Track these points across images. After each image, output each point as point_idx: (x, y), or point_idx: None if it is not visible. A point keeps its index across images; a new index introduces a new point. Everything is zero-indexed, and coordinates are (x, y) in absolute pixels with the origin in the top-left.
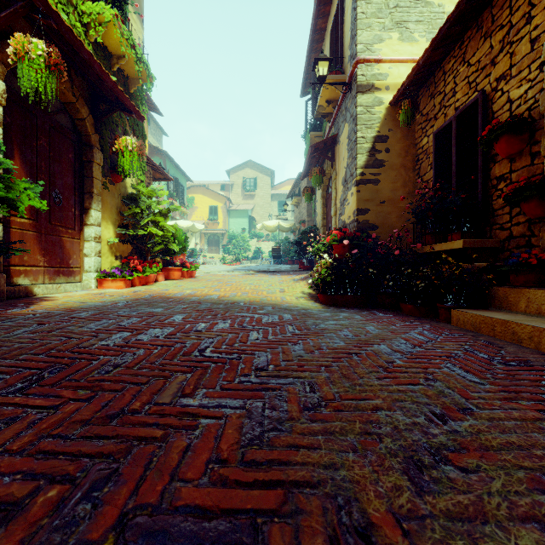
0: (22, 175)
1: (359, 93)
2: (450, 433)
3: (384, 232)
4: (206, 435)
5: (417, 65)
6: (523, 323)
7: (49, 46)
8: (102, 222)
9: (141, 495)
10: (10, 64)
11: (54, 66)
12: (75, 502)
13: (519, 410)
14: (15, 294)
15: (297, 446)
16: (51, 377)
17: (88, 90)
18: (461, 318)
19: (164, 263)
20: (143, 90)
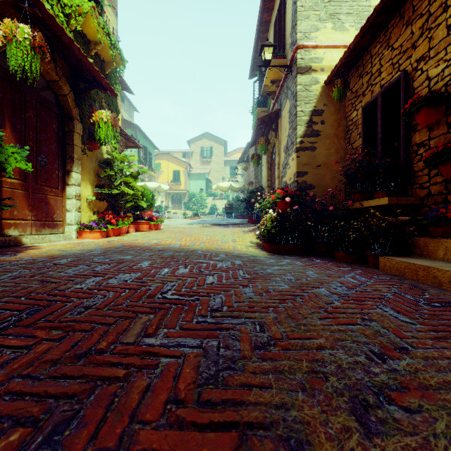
0: (12, 142)
1: (299, 74)
2: (389, 371)
3: (320, 191)
4: (165, 374)
5: (348, 50)
6: (443, 268)
7: (34, 30)
8: (82, 183)
9: (101, 438)
10: (1, 46)
11: (39, 48)
12: (35, 447)
13: (450, 349)
14: (6, 243)
15: (250, 385)
16: (28, 318)
17: (69, 71)
18: (388, 264)
19: (135, 217)
20: (117, 72)
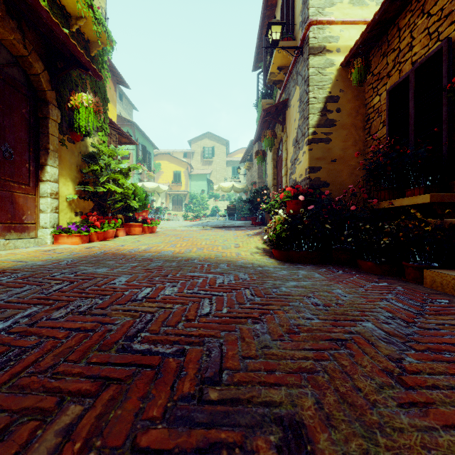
0: None
1: (311, 55)
2: None
3: (335, 189)
4: None
5: (372, 21)
6: None
7: None
8: (60, 179)
9: None
10: None
11: None
12: None
13: None
14: None
15: None
16: None
17: (43, 46)
18: (438, 279)
19: (126, 219)
20: (104, 54)
